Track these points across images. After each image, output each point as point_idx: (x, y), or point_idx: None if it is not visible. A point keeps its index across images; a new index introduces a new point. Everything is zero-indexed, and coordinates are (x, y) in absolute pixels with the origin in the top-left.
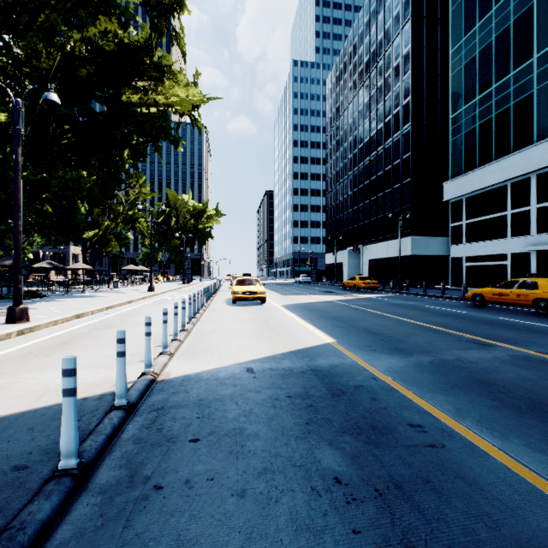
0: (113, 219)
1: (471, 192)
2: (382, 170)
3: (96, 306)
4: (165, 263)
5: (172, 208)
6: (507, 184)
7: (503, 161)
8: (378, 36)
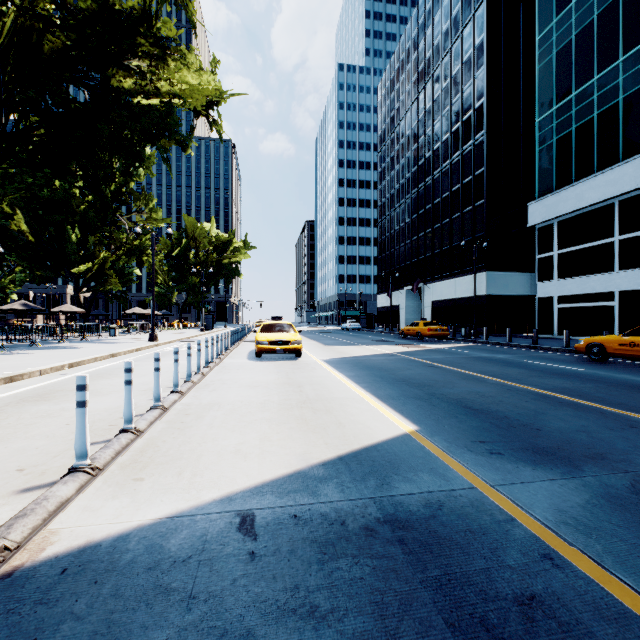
0: (114, 251)
1: (565, 214)
2: (448, 191)
3: (55, 362)
4: (182, 305)
5: (190, 238)
6: (614, 202)
7: (609, 172)
8: (444, 25)
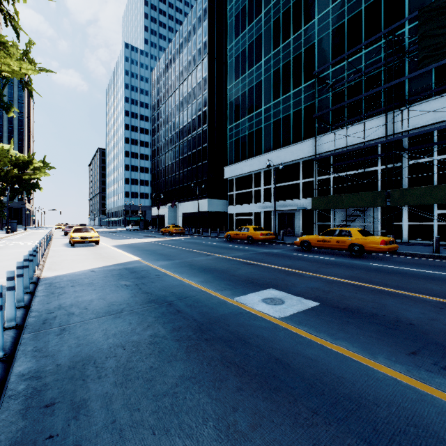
0: None
1: (237, 175)
2: (191, 151)
3: None
4: None
5: None
6: (252, 173)
7: (250, 160)
8: (189, 57)
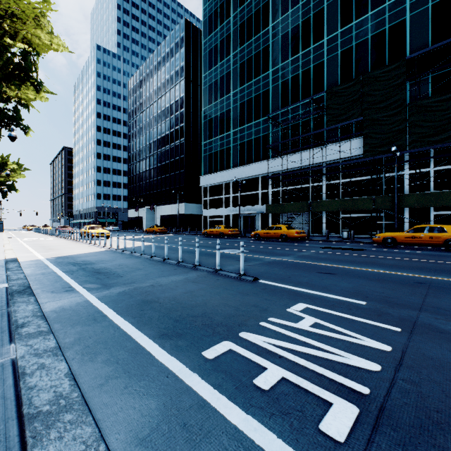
0: None
1: (211, 184)
2: (169, 160)
3: None
4: None
5: None
6: (223, 183)
7: (222, 173)
8: (167, 76)
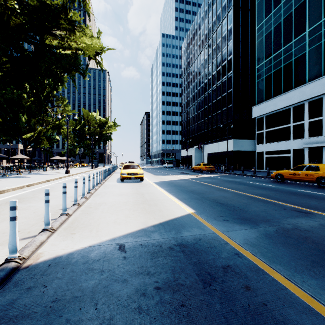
0: (45, 126)
1: (269, 112)
2: (215, 99)
3: (19, 184)
4: (81, 155)
5: (85, 120)
6: (290, 107)
7: (288, 93)
8: (213, 18)
